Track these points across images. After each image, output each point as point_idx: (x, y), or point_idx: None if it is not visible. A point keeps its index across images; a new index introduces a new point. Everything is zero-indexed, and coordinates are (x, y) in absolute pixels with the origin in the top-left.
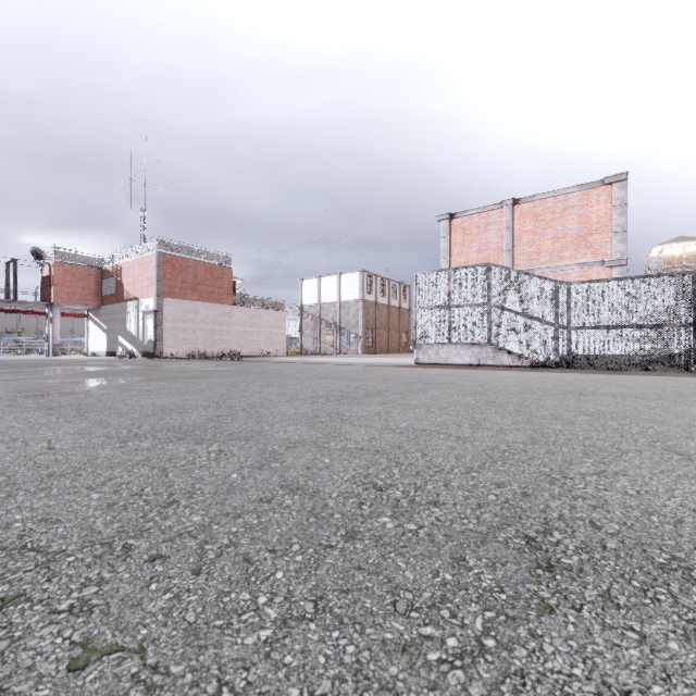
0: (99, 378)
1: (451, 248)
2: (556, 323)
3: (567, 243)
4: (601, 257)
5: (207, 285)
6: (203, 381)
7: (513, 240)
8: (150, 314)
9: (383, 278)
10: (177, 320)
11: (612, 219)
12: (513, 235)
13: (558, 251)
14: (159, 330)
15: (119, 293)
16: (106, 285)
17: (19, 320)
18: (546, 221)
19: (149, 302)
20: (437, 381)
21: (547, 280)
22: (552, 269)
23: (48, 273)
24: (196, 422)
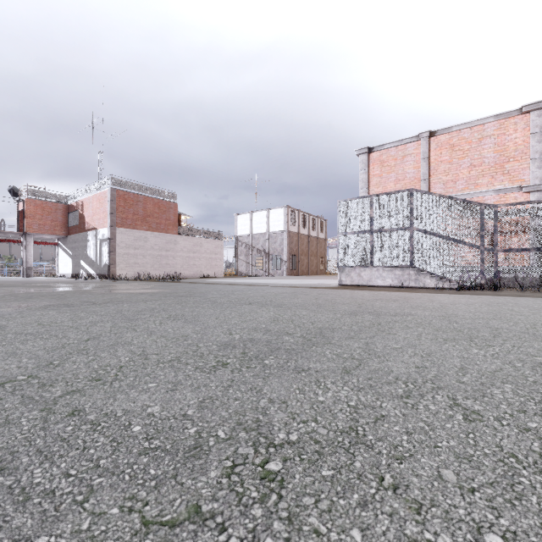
0: None
1: (370, 179)
2: (481, 246)
3: (483, 170)
4: (519, 183)
5: (155, 217)
6: (106, 308)
7: (430, 170)
8: (105, 242)
9: (304, 213)
10: (129, 246)
11: (531, 146)
12: (430, 165)
13: (474, 179)
14: (113, 255)
15: (81, 224)
16: (71, 218)
17: (11, 248)
18: (462, 151)
19: (105, 232)
20: (383, 309)
21: (472, 203)
22: (469, 195)
23: (22, 207)
24: None
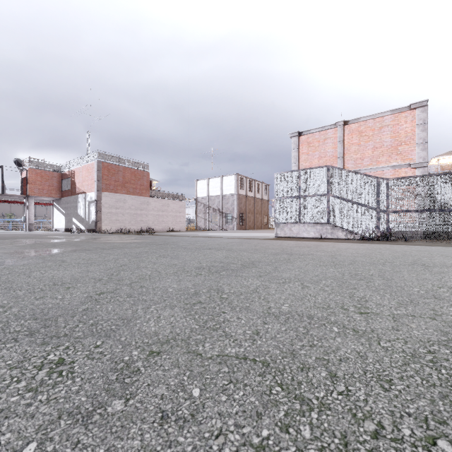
0: (38, 249)
1: (300, 156)
2: (378, 208)
3: (383, 151)
4: (408, 161)
5: (132, 183)
6: (115, 251)
7: (344, 150)
8: (93, 203)
9: (251, 179)
10: (112, 207)
11: (416, 133)
12: (344, 146)
13: (376, 157)
14: (99, 213)
15: (73, 188)
16: (64, 183)
17: (11, 207)
18: (368, 136)
19: (92, 195)
20: (297, 251)
21: (371, 177)
22: (372, 170)
23: (25, 175)
24: (72, 302)
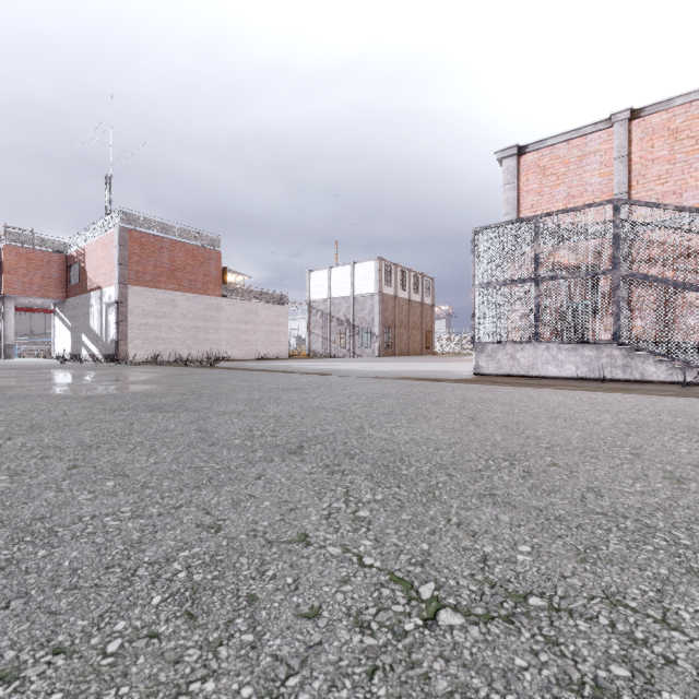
0: None
1: (520, 199)
2: None
3: None
4: None
5: (188, 271)
6: None
7: (631, 177)
8: (113, 307)
9: (403, 269)
10: (148, 314)
11: None
12: (631, 168)
13: None
14: (122, 326)
15: (82, 282)
16: (71, 273)
17: None
18: (694, 138)
19: (112, 292)
20: None
21: None
22: None
23: None
24: None
